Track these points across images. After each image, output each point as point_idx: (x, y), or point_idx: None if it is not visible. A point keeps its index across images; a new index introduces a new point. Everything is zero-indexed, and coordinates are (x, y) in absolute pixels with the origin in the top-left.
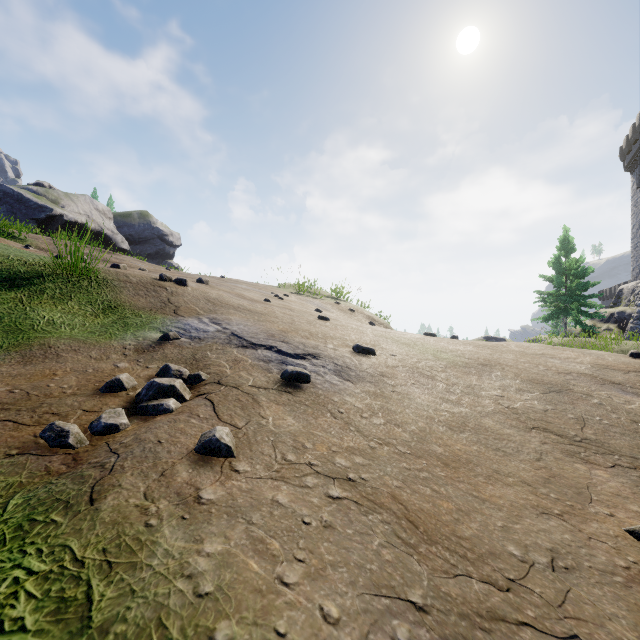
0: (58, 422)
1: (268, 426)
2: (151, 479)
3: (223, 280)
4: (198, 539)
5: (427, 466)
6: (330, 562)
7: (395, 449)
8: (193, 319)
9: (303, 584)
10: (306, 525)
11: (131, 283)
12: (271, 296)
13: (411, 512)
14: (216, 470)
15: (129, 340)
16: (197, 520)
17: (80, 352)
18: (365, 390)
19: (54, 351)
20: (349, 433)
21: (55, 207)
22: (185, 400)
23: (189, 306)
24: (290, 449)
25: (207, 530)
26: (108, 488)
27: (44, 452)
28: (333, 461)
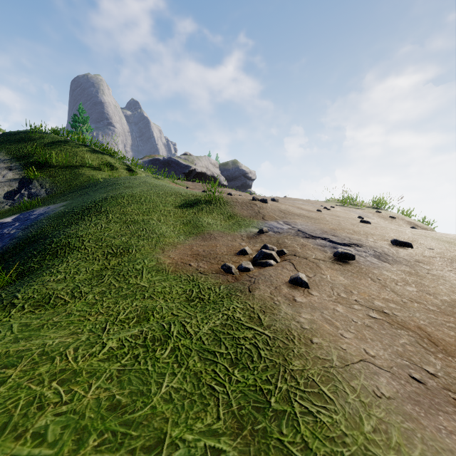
0: (227, 263)
1: (327, 279)
2: (271, 289)
3: (286, 199)
4: (298, 312)
5: (454, 321)
6: (369, 338)
7: (424, 306)
8: (273, 222)
9: (354, 340)
10: (354, 322)
11: (239, 203)
12: (321, 208)
13: (433, 338)
14: (301, 292)
15: (243, 232)
16: (296, 306)
17: (223, 237)
18: (400, 269)
19: (213, 236)
20: (385, 291)
21: (192, 165)
22: (277, 262)
23: (270, 215)
24: (342, 292)
25: (301, 310)
26: (255, 288)
27: (224, 274)
28: (372, 302)
